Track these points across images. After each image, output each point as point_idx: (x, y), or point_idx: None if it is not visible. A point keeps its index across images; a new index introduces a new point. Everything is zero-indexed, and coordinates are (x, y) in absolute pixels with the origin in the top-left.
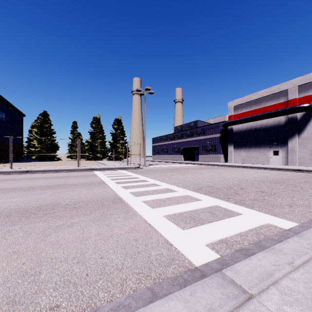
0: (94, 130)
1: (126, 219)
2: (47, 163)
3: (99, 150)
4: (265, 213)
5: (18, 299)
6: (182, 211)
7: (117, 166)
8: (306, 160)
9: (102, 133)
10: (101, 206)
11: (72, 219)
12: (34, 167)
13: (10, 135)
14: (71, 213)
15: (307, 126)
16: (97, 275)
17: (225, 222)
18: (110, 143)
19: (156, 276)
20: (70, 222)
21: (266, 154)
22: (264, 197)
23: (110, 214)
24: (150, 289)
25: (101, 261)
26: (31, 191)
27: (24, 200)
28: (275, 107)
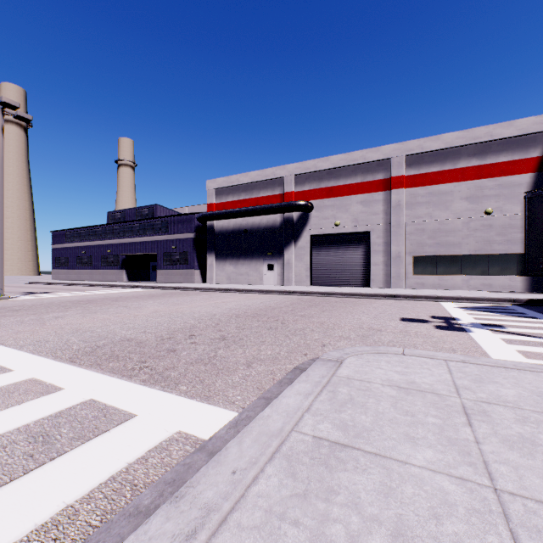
0: None
1: None
2: None
3: None
4: (192, 397)
5: None
6: None
7: None
8: (303, 278)
9: None
10: None
11: None
12: None
13: None
14: None
15: (304, 232)
16: None
17: (56, 467)
18: None
19: None
20: None
21: (260, 269)
22: (218, 350)
23: None
24: None
25: None
26: None
27: None
28: (270, 200)
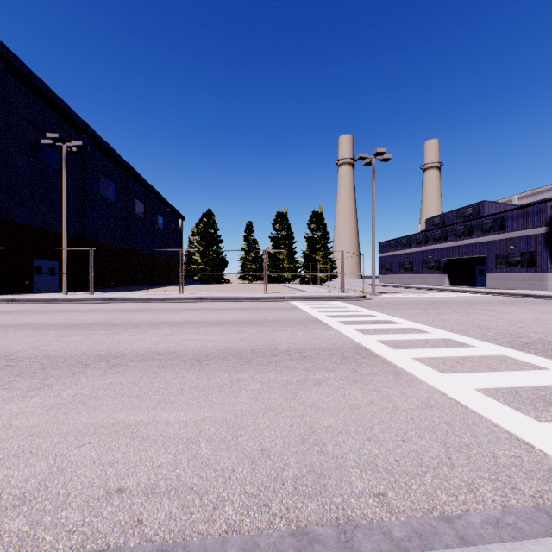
0: (278, 234)
1: (402, 385)
2: (215, 286)
3: (286, 266)
4: None
5: (319, 471)
6: (511, 385)
7: (325, 294)
8: None
9: (291, 238)
10: (343, 359)
11: (312, 374)
12: (207, 293)
13: (169, 247)
14: (304, 364)
15: None
16: (414, 465)
17: None
18: (304, 254)
19: (532, 492)
20: (313, 378)
21: None
22: None
23: (368, 374)
24: (543, 511)
25: (406, 445)
26: (225, 327)
27: (226, 339)
28: None
